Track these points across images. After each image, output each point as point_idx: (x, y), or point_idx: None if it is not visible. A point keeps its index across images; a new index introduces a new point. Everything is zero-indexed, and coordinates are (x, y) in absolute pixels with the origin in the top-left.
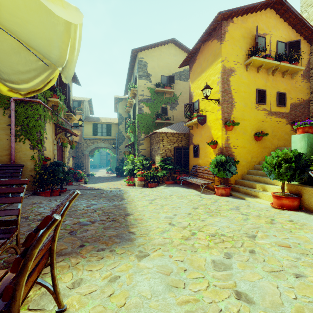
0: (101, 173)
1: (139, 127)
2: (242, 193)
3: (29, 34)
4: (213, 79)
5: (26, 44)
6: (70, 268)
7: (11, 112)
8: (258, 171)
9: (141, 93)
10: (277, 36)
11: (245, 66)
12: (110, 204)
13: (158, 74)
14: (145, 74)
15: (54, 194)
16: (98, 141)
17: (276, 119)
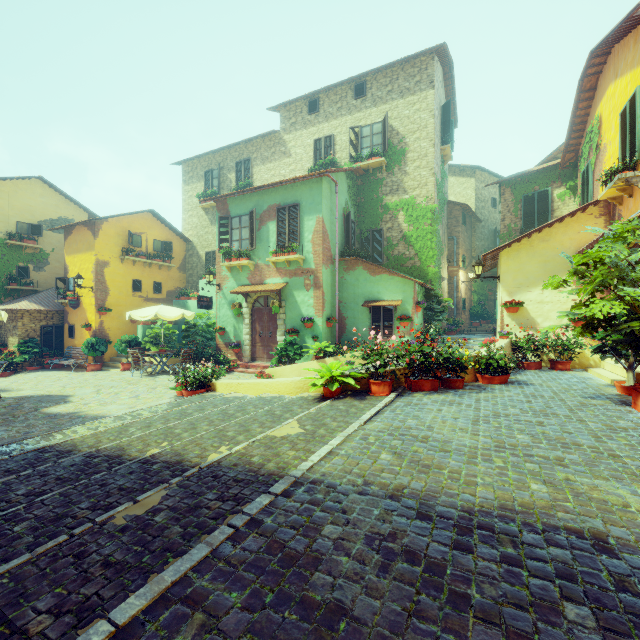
0: None
1: None
2: (112, 367)
3: None
4: (89, 266)
5: None
6: None
7: None
8: None
9: None
10: (154, 235)
11: (121, 260)
12: None
13: (12, 218)
14: None
15: None
16: None
17: (153, 304)
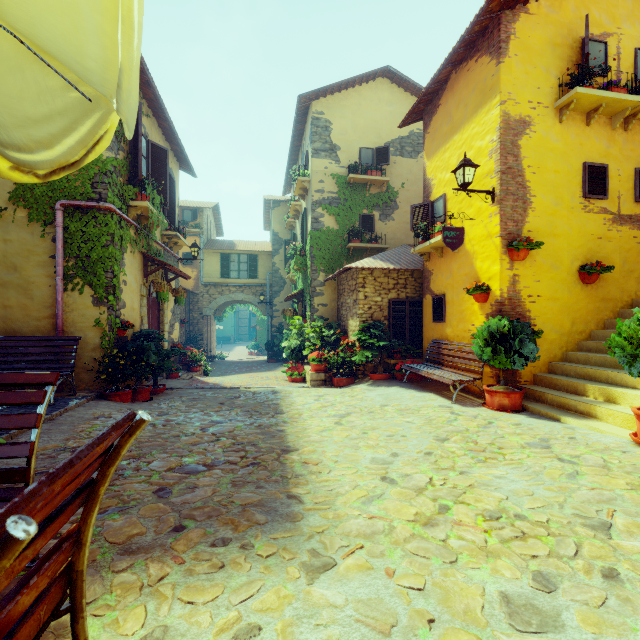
0: (239, 354)
1: (314, 259)
2: (552, 405)
3: (25, 5)
4: (481, 146)
5: (33, 46)
6: (142, 593)
7: (57, 231)
8: (590, 354)
9: (318, 186)
10: (636, 39)
11: (556, 112)
12: (250, 424)
13: (355, 144)
14: (328, 146)
15: (139, 397)
16: (232, 289)
17: (633, 232)
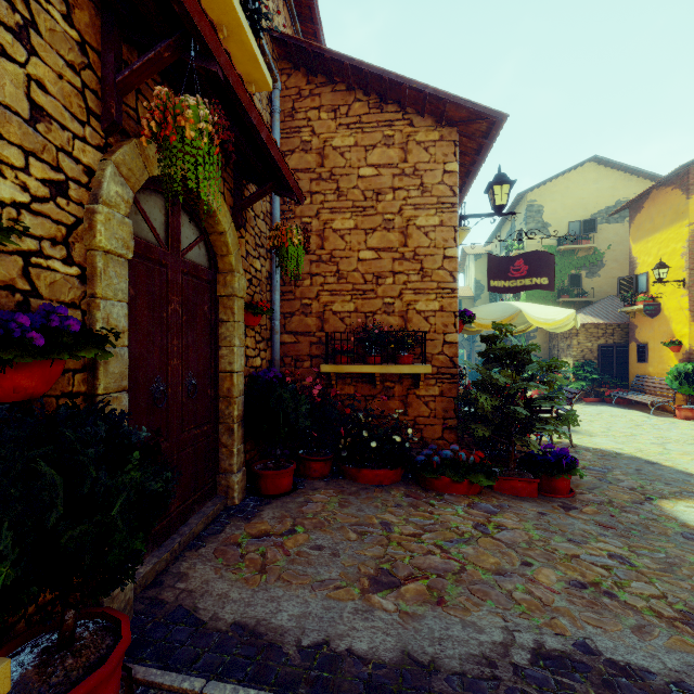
0: None
1: None
2: None
3: None
4: (675, 247)
5: None
6: None
7: None
8: None
9: None
10: None
11: None
12: None
13: (563, 220)
14: (540, 225)
15: None
16: None
17: None
